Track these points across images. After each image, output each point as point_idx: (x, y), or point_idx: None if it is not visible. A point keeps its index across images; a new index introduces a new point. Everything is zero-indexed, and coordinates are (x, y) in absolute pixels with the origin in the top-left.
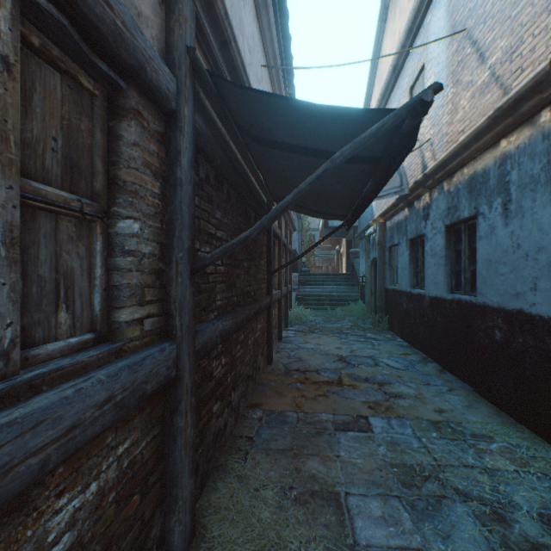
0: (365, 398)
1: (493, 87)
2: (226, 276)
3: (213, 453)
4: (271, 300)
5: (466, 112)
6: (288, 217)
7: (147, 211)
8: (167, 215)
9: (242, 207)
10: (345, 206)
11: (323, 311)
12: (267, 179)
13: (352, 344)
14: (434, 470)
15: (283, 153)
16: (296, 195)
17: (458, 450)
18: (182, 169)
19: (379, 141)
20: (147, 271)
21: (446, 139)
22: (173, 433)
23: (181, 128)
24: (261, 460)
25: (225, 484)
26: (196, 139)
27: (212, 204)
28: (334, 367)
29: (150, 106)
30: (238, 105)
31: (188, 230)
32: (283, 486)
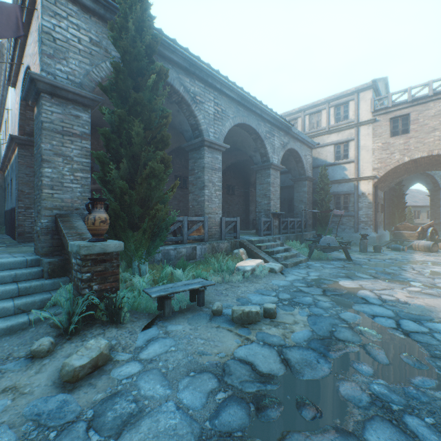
0: None
1: None
2: None
3: None
4: None
5: None
6: None
7: None
8: None
9: None
10: None
11: None
12: None
13: None
14: None
15: None
16: None
17: None
18: None
19: None
20: None
21: None
22: None
23: None
24: None
25: None
26: None
27: None
28: None
29: None
30: None
31: None
32: None
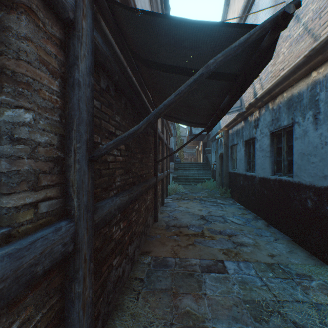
0: (220, 246)
1: (306, 37)
2: (124, 164)
3: (113, 296)
4: (157, 180)
5: (285, 56)
6: (168, 127)
7: (43, 104)
8: (66, 111)
9: (136, 116)
10: (207, 116)
11: (189, 185)
12: (154, 97)
13: (209, 207)
14: (275, 305)
15: (165, 74)
16: (177, 95)
17: (289, 288)
18: (80, 72)
19: (239, 60)
20: (43, 159)
21: (271, 75)
22: (71, 298)
23: (78, 37)
24: (149, 299)
25: (122, 322)
26: (96, 53)
27: (112, 109)
28: (198, 223)
29: (46, 10)
30: (130, 30)
31: (87, 125)
32: (165, 323)
